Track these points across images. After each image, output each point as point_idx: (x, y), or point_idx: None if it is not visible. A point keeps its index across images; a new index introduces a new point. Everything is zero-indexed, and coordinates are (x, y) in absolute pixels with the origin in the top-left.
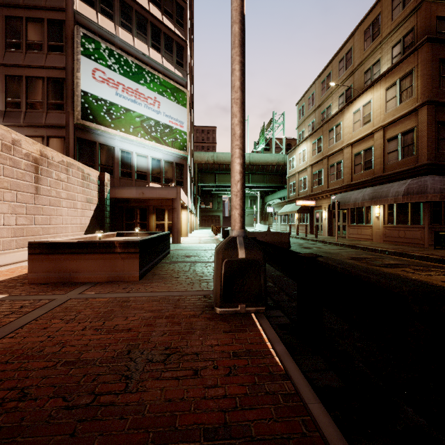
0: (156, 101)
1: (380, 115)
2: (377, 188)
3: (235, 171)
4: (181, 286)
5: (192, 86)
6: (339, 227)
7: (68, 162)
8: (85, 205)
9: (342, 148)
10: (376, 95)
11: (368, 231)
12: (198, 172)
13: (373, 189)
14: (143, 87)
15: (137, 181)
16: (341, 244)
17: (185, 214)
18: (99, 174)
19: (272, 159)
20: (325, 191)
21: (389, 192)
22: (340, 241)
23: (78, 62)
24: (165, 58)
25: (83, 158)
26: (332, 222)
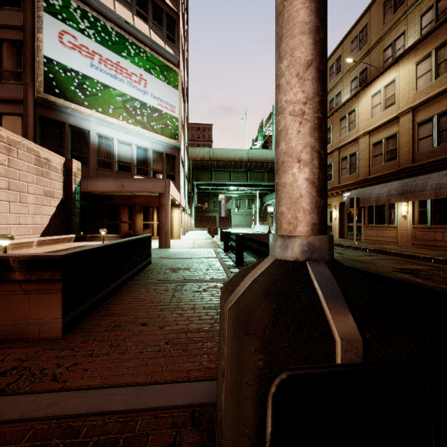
0: (142, 79)
1: (408, 94)
2: (408, 180)
3: (296, 29)
4: (143, 360)
5: (187, 74)
6: (352, 227)
7: (10, 138)
8: (41, 199)
9: (357, 137)
10: (402, 72)
11: (391, 233)
12: (193, 169)
13: (401, 182)
14: (126, 61)
15: (118, 173)
16: (363, 248)
17: (177, 213)
18: (65, 160)
19: (272, 156)
20: (335, 188)
21: (427, 185)
22: (360, 245)
23: (40, 20)
24: (154, 30)
25: (48, 142)
26: (344, 223)
